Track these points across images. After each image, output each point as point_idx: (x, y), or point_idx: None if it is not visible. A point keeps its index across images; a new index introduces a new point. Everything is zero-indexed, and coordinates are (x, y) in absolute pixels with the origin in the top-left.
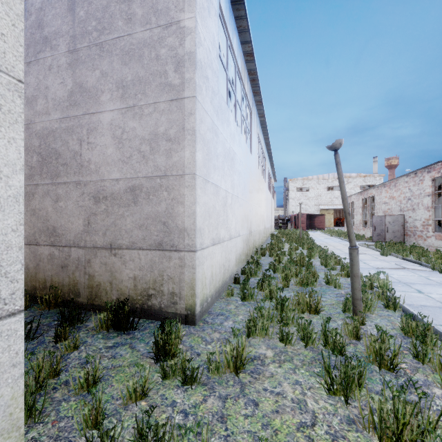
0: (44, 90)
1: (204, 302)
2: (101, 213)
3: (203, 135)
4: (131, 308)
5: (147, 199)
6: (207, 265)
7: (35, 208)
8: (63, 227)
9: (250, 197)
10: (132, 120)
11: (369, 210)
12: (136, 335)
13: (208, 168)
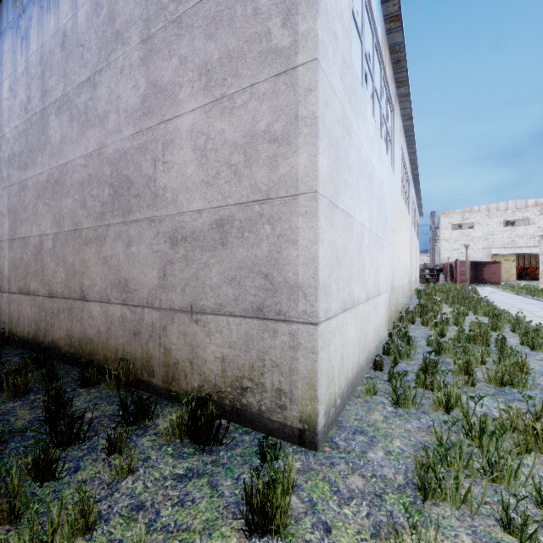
0: (116, 101)
1: (330, 407)
2: (179, 260)
3: (329, 127)
4: (218, 404)
5: (240, 238)
6: (335, 345)
7: (107, 255)
8: (135, 280)
9: (392, 237)
10: (219, 119)
11: None
12: (221, 458)
13: (337, 184)
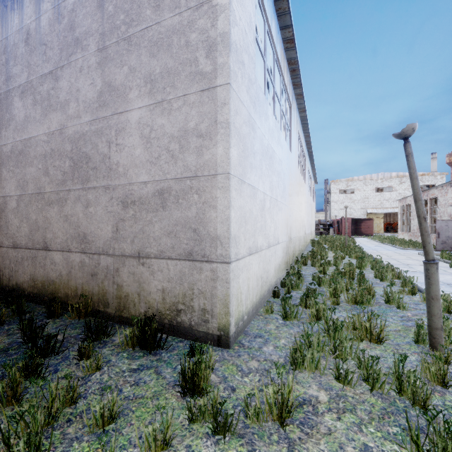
0: (75, 93)
1: (239, 320)
2: (129, 218)
3: (238, 128)
4: (159, 323)
5: (176, 203)
6: (243, 278)
7: (67, 214)
8: (92, 234)
9: (290, 201)
10: (160, 117)
11: (430, 214)
12: (163, 357)
13: (244, 166)
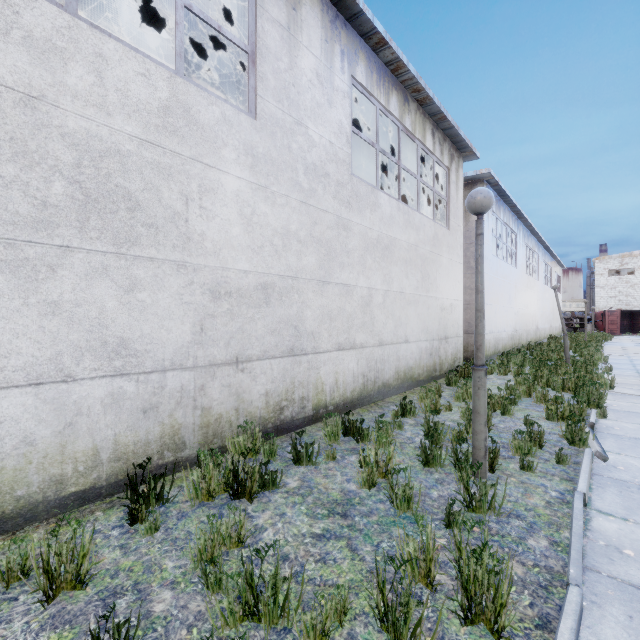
0: None
1: (486, 357)
2: None
3: (486, 285)
4: None
5: None
6: (487, 342)
7: None
8: None
9: (515, 303)
10: None
11: None
12: None
13: (488, 298)
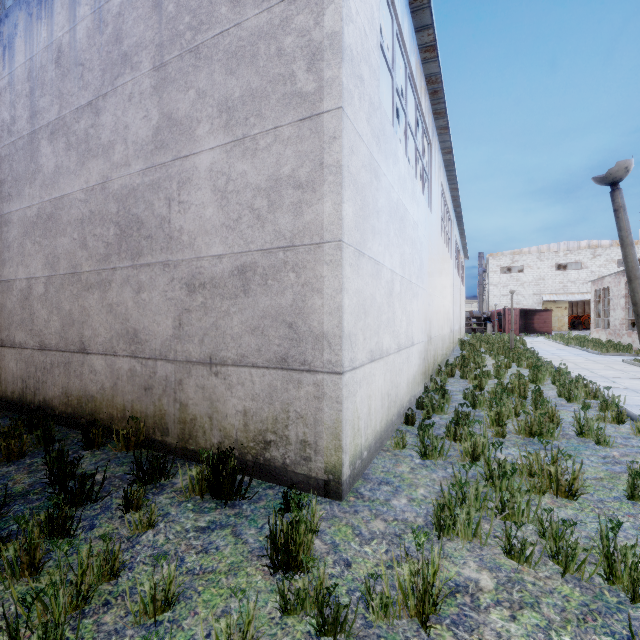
0: (123, 131)
1: (356, 459)
2: (196, 308)
3: (354, 174)
4: (240, 460)
5: (263, 285)
6: (361, 396)
7: (112, 302)
8: (146, 330)
9: (429, 283)
10: (241, 160)
11: None
12: (244, 511)
13: (364, 231)
